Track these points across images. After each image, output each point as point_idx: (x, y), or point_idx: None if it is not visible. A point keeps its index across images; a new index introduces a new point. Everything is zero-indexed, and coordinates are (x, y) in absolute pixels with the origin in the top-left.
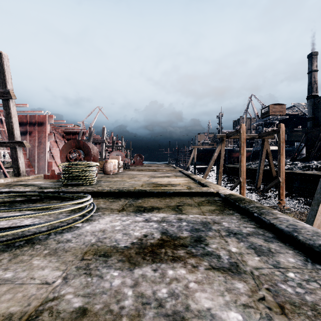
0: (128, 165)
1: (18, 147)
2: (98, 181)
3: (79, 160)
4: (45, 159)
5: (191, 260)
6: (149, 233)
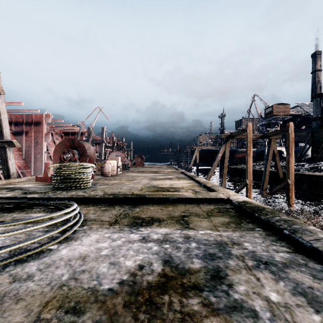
0: (128, 166)
1: (8, 147)
2: (94, 184)
3: (74, 161)
4: (42, 160)
5: (212, 322)
6: (146, 263)
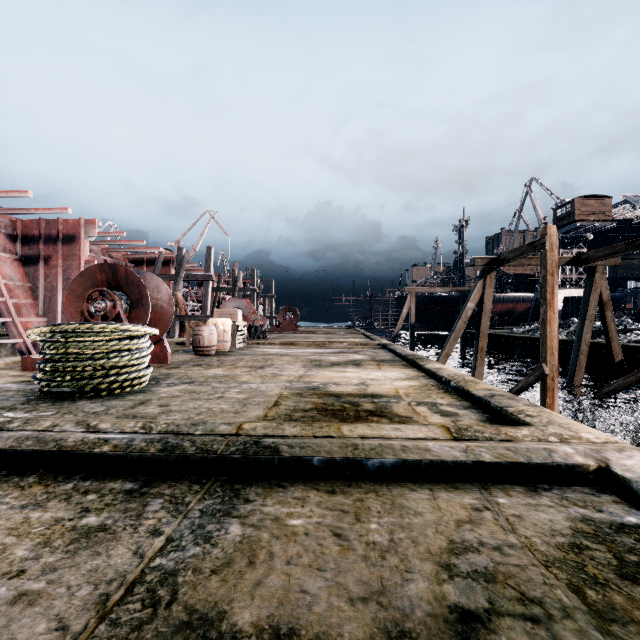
0: (261, 330)
1: None
2: (158, 379)
3: (115, 319)
4: None
5: None
6: None
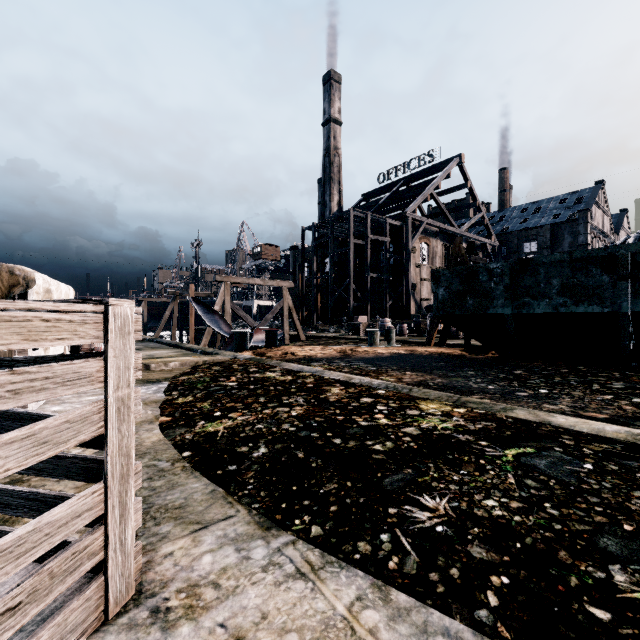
0: None
1: None
2: None
3: None
4: None
5: None
6: None
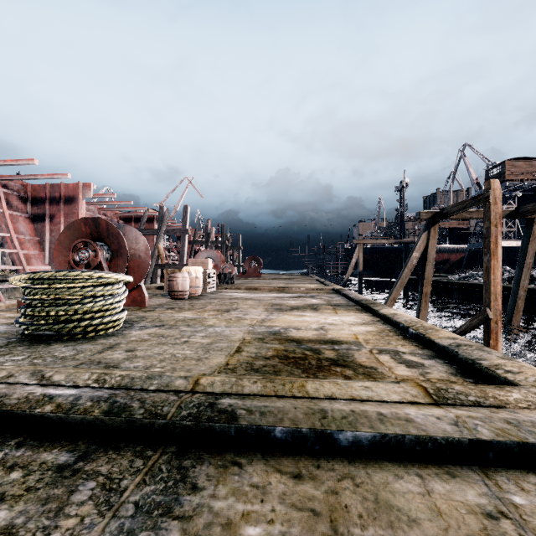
0: (230, 277)
1: None
2: (133, 322)
3: (97, 267)
4: None
5: None
6: None
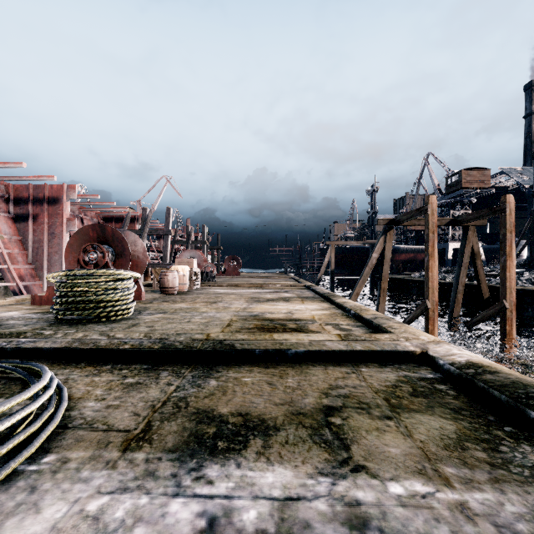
0: (211, 275)
1: None
2: (139, 310)
3: (104, 266)
4: (62, 264)
5: None
6: None
